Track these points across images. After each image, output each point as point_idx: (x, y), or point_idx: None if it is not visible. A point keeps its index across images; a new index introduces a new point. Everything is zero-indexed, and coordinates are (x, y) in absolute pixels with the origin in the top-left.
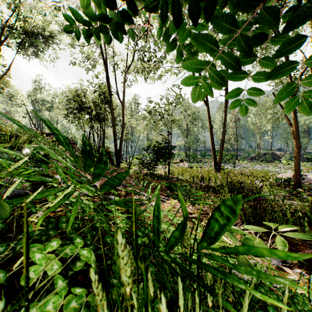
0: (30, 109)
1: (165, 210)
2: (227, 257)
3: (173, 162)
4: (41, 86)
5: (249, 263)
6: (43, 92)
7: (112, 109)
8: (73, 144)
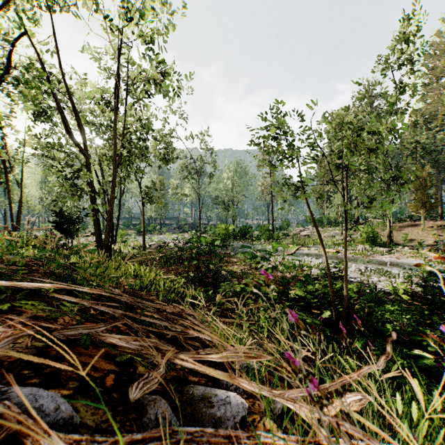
0: None
1: None
2: None
3: (83, 236)
4: None
5: None
6: None
7: (10, 191)
8: None
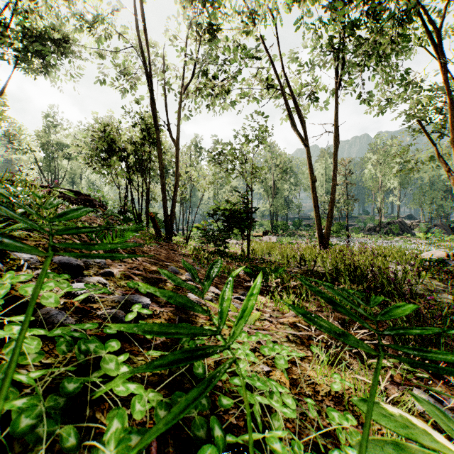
0: (41, 157)
1: (248, 320)
2: None
3: (253, 235)
4: (57, 121)
5: None
6: (60, 132)
7: (160, 151)
8: (100, 206)
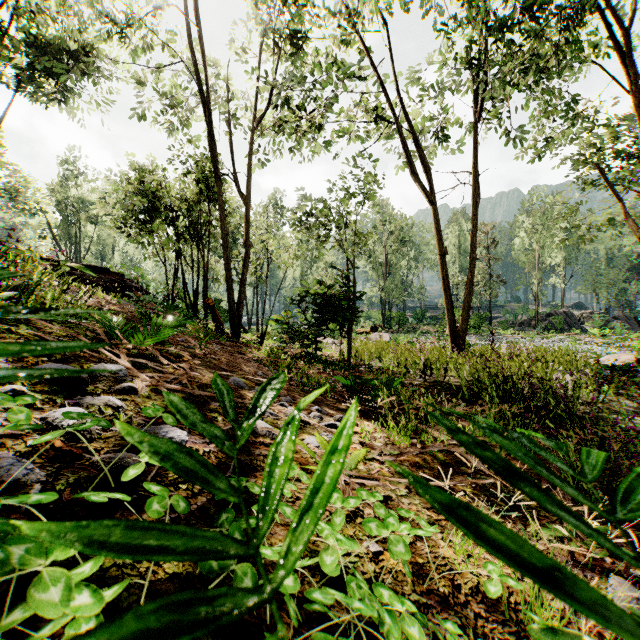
0: (56, 220)
1: (347, 462)
2: None
3: (356, 332)
4: (78, 170)
5: None
6: (82, 185)
7: (223, 211)
8: (138, 290)
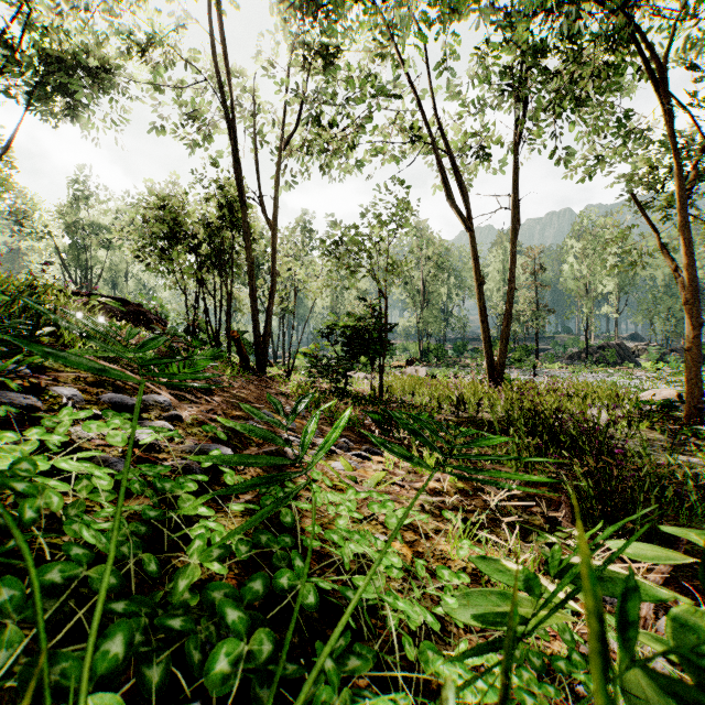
0: (65, 244)
1: (368, 482)
2: (590, 680)
3: (391, 366)
4: (89, 190)
5: (670, 704)
6: (94, 206)
7: (248, 239)
8: (158, 321)
